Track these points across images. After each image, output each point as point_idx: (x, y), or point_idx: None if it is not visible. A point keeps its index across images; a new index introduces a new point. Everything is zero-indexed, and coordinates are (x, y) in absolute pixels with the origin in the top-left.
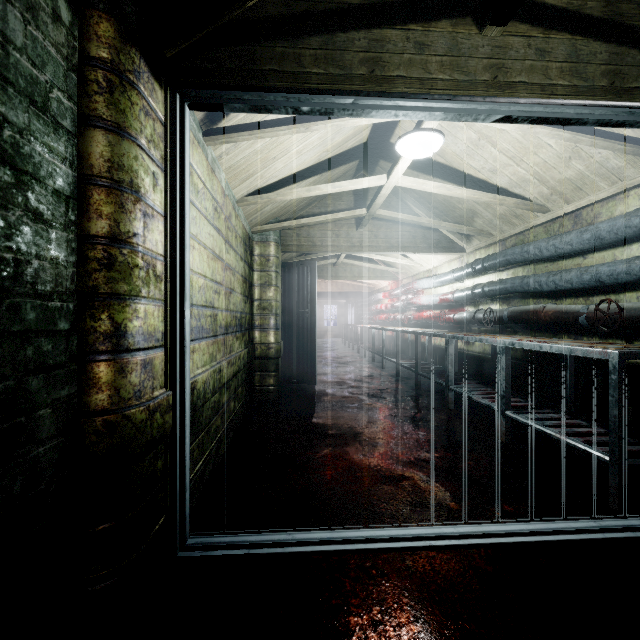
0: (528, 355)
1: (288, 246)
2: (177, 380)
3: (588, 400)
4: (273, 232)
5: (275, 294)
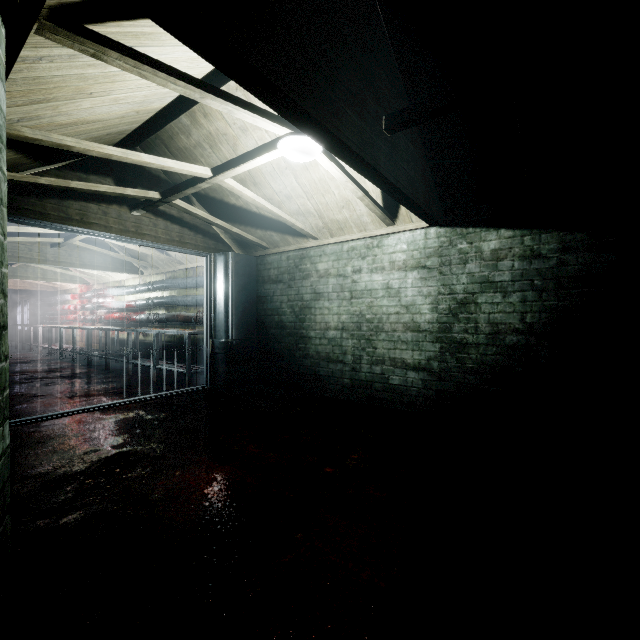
0: (177, 339)
1: None
2: None
3: (198, 357)
4: None
5: None
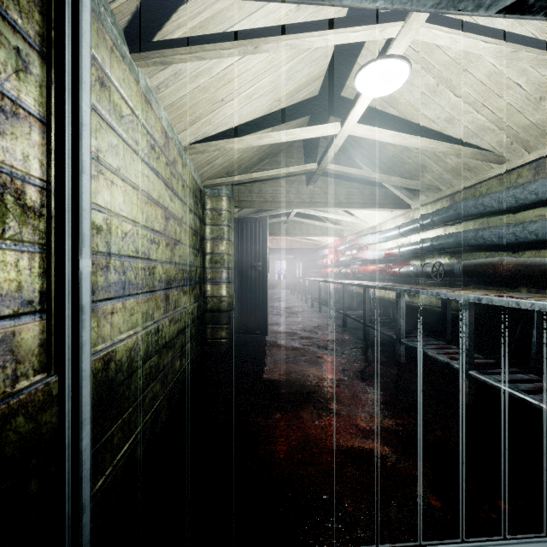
0: (480, 308)
1: (240, 202)
2: (67, 359)
3: None
4: (225, 187)
5: (227, 248)
